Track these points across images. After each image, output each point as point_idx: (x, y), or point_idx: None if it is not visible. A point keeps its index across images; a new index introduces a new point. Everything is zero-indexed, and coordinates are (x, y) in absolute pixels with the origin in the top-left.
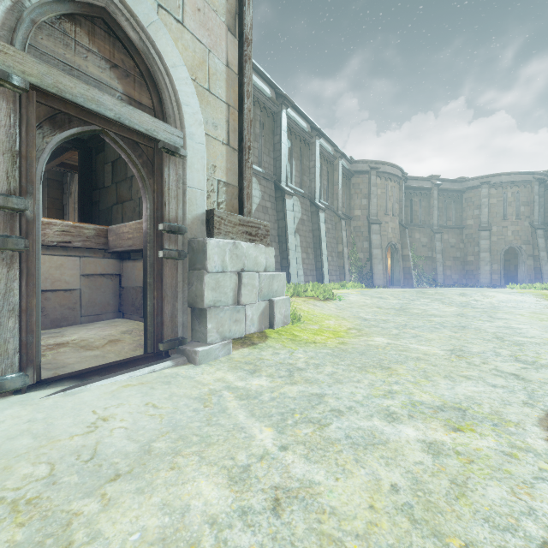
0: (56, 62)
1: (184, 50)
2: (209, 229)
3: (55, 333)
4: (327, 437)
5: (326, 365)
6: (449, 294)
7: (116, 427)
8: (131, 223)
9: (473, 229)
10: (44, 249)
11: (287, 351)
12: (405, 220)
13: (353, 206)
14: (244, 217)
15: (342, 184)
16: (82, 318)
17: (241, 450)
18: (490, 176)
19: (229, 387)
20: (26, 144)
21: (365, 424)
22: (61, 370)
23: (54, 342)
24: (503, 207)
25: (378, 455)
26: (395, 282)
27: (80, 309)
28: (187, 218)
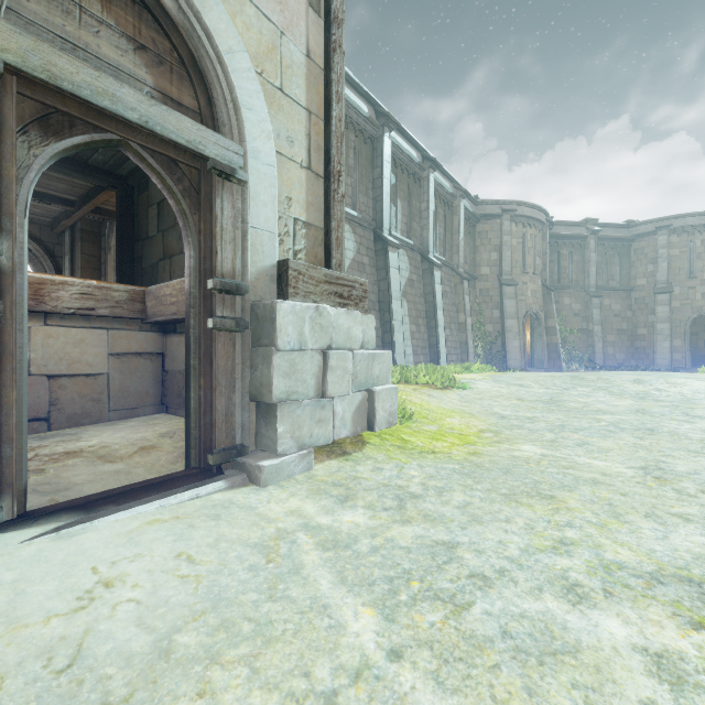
0: (50, 37)
1: (245, 31)
2: (281, 289)
3: (69, 435)
4: (469, 634)
5: (454, 489)
6: (617, 380)
7: (122, 600)
8: (175, 282)
9: (646, 291)
10: (58, 319)
11: (394, 465)
12: (550, 280)
13: (478, 262)
14: (332, 272)
15: (463, 233)
16: (111, 414)
17: (323, 656)
18: (670, 218)
19: (308, 526)
20: (1, 156)
21: (531, 606)
22: (62, 494)
23: (62, 450)
24: (690, 261)
25: (568, 679)
26: (536, 364)
27: (108, 401)
28: (250, 272)
